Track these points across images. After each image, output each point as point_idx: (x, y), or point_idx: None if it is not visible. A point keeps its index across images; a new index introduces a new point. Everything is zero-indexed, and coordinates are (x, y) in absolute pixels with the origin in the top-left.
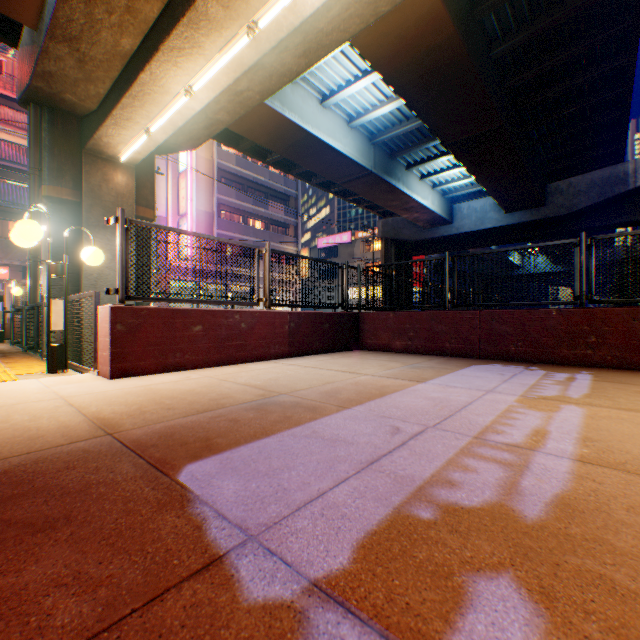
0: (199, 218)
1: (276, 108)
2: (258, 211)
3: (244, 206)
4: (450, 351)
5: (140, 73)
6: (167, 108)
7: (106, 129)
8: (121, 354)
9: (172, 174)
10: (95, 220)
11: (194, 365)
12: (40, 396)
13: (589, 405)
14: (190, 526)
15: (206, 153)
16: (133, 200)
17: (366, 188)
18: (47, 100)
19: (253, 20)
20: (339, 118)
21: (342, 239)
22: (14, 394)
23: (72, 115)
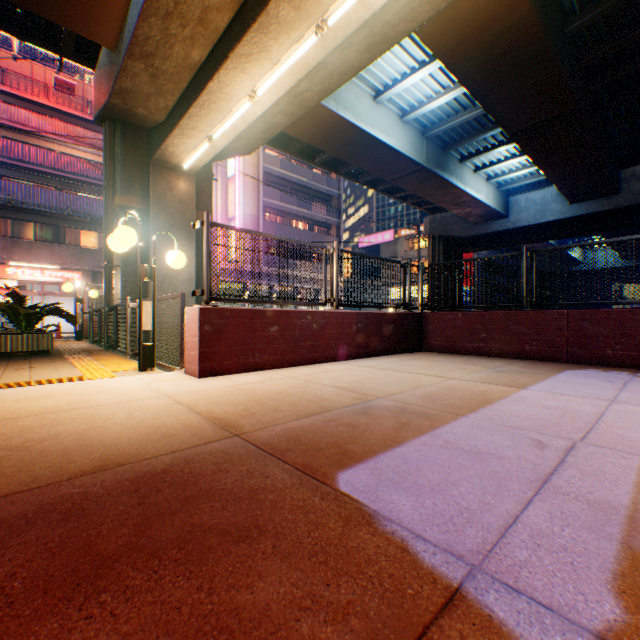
0: (246, 221)
1: (331, 107)
2: (301, 212)
3: (288, 208)
4: (530, 354)
5: (208, 82)
6: (230, 115)
7: (172, 139)
8: (208, 354)
9: (221, 180)
10: (160, 226)
11: (271, 365)
12: (146, 393)
13: None
14: (394, 547)
15: (252, 158)
16: (193, 206)
17: (416, 184)
18: (121, 116)
19: (322, 18)
20: (391, 113)
21: (384, 238)
22: (122, 391)
23: (141, 128)
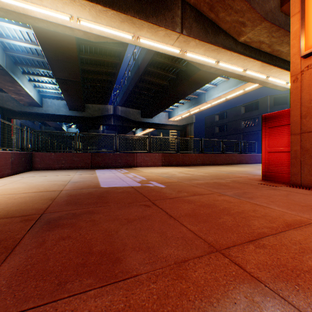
0: None
1: None
2: None
3: None
4: (81, 167)
5: None
6: None
7: None
8: None
9: None
10: None
11: None
12: None
13: (132, 172)
14: (123, 187)
15: None
16: None
17: None
18: None
19: None
20: None
21: None
22: None
23: None
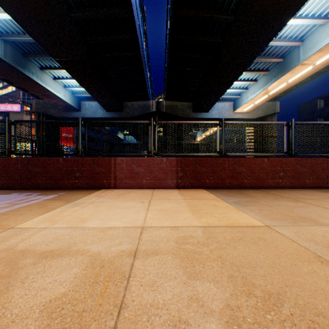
0: None
1: None
2: None
3: None
4: (3, 185)
5: None
6: None
7: None
8: None
9: None
10: None
11: None
12: None
13: None
14: None
15: None
16: None
17: (4, 71)
18: None
19: None
20: None
21: (14, 108)
22: None
23: None
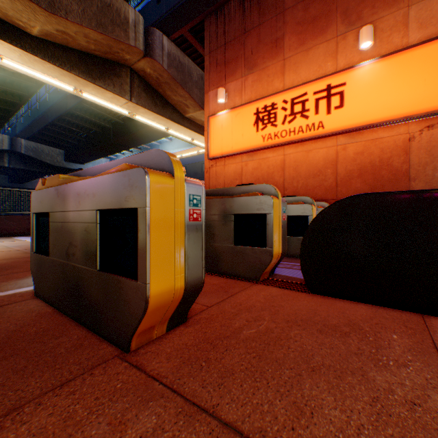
0: None
1: None
2: None
3: None
4: None
5: None
6: None
7: None
8: None
9: None
10: None
11: None
12: None
13: None
14: None
15: None
16: None
17: None
18: None
19: None
20: None
21: None
22: None
23: None
